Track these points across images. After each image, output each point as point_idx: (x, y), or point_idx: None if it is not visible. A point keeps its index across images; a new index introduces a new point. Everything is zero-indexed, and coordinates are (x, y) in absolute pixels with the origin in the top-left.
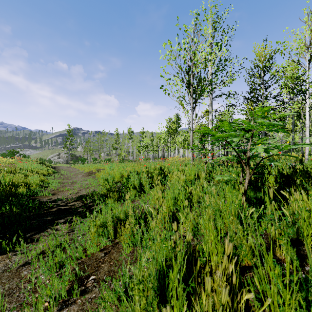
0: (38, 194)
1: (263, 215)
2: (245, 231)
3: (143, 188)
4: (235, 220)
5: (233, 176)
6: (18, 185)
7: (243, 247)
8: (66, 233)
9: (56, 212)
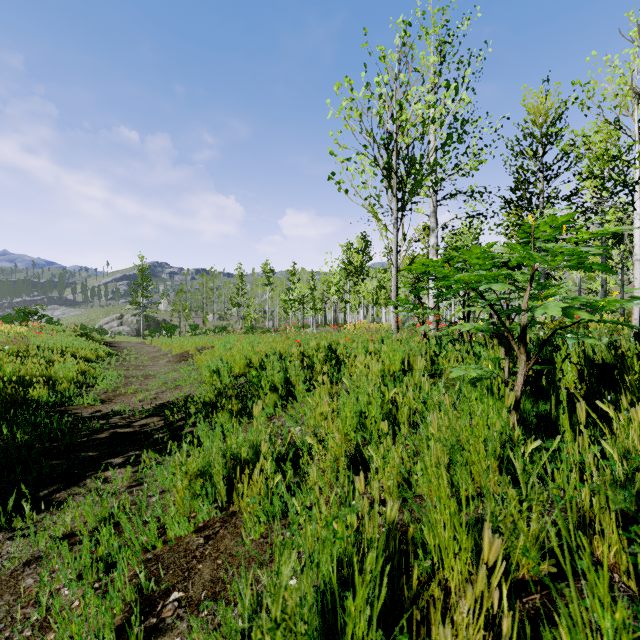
0: (73, 402)
1: (558, 458)
2: (524, 500)
3: (291, 391)
4: (496, 467)
5: (490, 368)
6: (32, 383)
7: (518, 536)
8: (125, 488)
9: (107, 440)
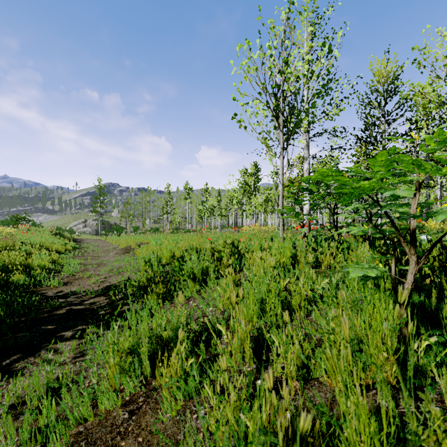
0: (43, 284)
1: None
2: None
3: (204, 278)
4: (394, 360)
5: (381, 266)
6: (13, 270)
7: None
8: (70, 359)
9: (64, 316)
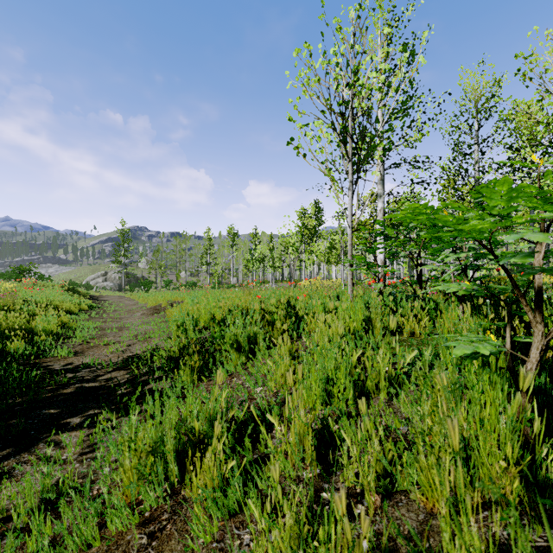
0: (48, 354)
1: None
2: None
3: (252, 347)
4: (516, 473)
5: (493, 338)
6: (10, 336)
7: None
8: (76, 455)
9: (72, 396)
